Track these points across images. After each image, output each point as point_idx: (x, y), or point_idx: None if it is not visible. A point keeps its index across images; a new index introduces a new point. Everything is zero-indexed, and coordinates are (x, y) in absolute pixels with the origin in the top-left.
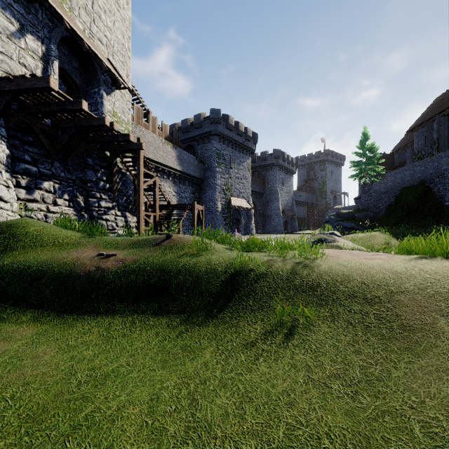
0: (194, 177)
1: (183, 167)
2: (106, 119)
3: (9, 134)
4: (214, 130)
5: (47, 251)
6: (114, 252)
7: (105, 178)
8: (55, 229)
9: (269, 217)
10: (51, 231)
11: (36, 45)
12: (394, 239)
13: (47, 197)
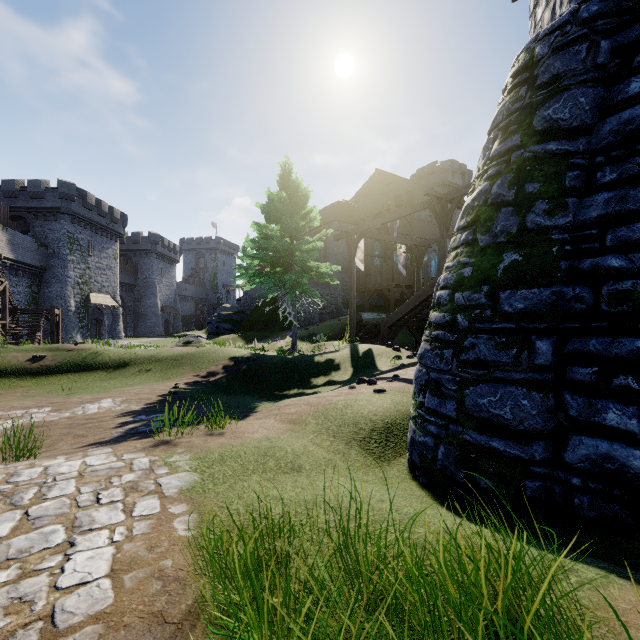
0: (33, 266)
1: (17, 254)
2: None
3: None
4: (65, 208)
5: None
6: (45, 354)
7: None
8: None
9: (144, 316)
10: None
11: None
12: (243, 339)
13: None
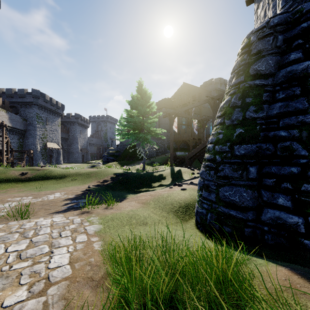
0: (20, 130)
1: (13, 124)
2: None
3: None
4: (35, 102)
5: None
6: (27, 172)
7: None
8: None
9: (72, 153)
10: None
11: None
12: (119, 164)
13: None
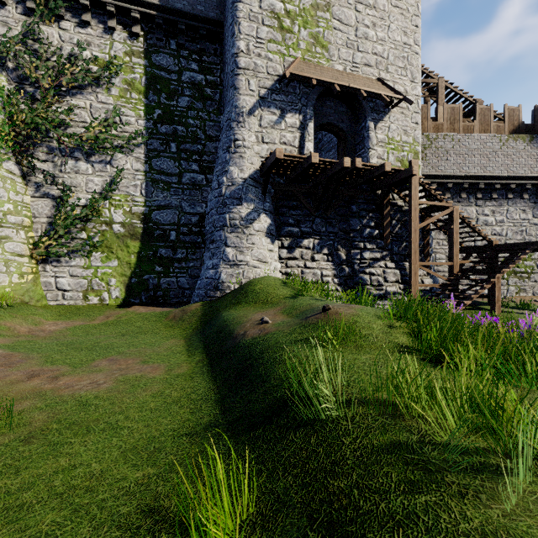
0: None
1: None
2: (344, 160)
3: (279, 205)
4: None
5: (253, 308)
6: (268, 319)
7: (373, 224)
8: (276, 287)
9: None
10: (270, 290)
11: (294, 119)
12: None
13: (305, 254)
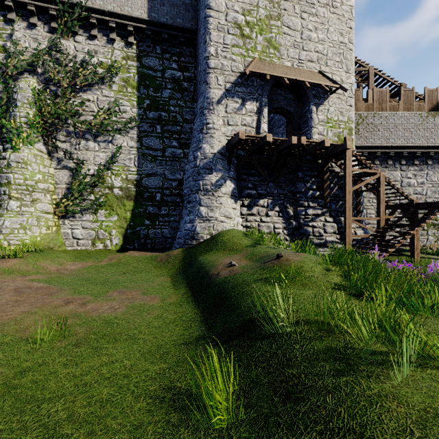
0: None
1: None
2: (292, 139)
3: (240, 173)
4: None
5: (222, 254)
6: (235, 263)
7: (315, 187)
8: (239, 237)
9: None
10: (235, 240)
11: (253, 105)
12: None
13: (261, 211)
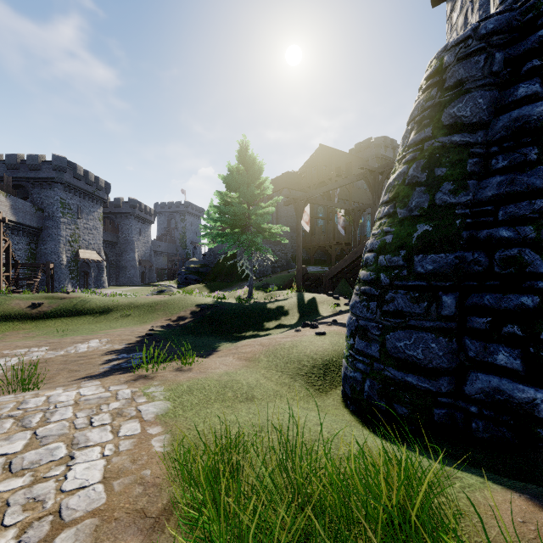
0: (31, 227)
1: (18, 217)
2: None
3: None
4: (58, 178)
5: None
6: (42, 302)
7: None
8: None
9: (124, 269)
10: None
11: None
12: (207, 288)
13: None
